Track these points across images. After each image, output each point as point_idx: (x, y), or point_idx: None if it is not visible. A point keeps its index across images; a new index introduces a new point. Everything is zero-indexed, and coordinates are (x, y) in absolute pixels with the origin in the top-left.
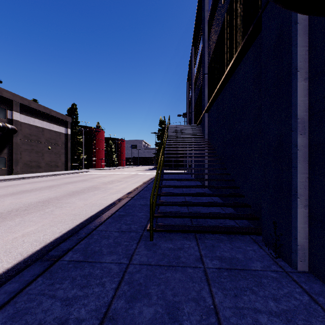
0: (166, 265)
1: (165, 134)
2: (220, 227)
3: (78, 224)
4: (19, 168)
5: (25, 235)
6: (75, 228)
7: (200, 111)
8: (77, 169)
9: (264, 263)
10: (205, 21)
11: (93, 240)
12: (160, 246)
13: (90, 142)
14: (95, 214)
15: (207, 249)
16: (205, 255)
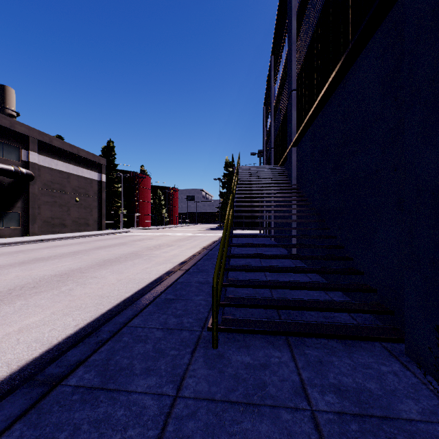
0: (241, 403)
1: (234, 178)
2: (328, 326)
3: (104, 313)
4: (37, 227)
5: (23, 330)
6: (99, 319)
7: (284, 146)
8: (114, 229)
9: (422, 404)
10: (292, 13)
11: (121, 346)
12: (229, 360)
13: (132, 193)
14: (132, 295)
15: (312, 369)
16: (309, 381)
